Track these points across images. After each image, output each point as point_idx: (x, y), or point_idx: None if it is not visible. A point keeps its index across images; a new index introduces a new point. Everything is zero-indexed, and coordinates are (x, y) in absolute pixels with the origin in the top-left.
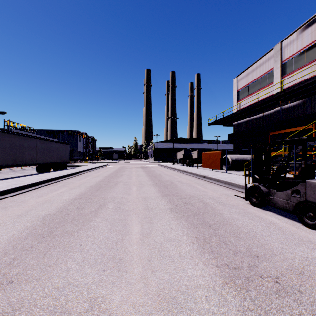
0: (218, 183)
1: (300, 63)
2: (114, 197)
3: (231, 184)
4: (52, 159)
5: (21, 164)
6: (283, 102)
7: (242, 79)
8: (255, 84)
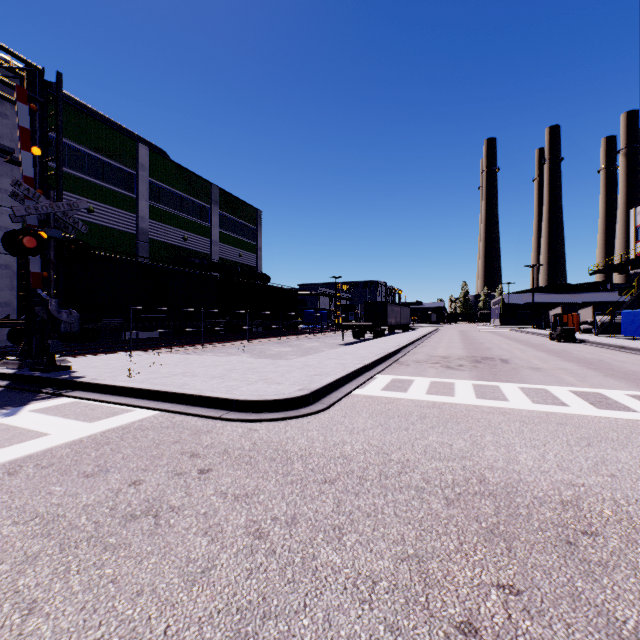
0: None
1: None
2: (480, 338)
3: None
4: (404, 321)
5: (397, 324)
6: None
7: None
8: None
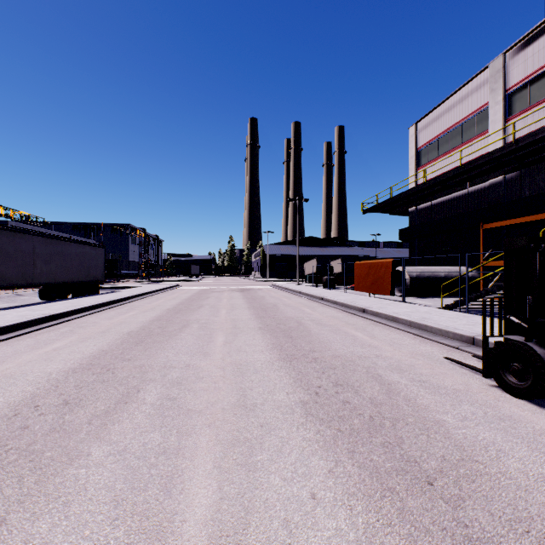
0: (397, 325)
1: (544, 92)
2: (169, 365)
3: (426, 328)
4: (68, 275)
5: None
6: (508, 168)
7: (426, 128)
8: (450, 135)
